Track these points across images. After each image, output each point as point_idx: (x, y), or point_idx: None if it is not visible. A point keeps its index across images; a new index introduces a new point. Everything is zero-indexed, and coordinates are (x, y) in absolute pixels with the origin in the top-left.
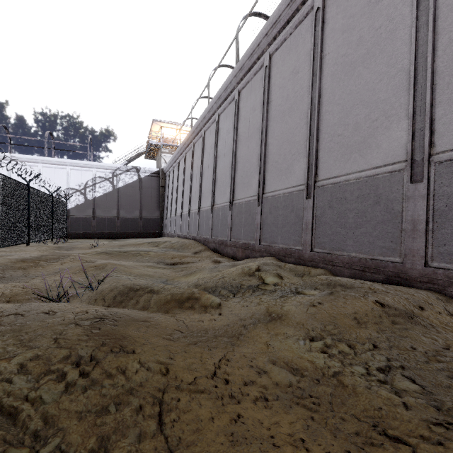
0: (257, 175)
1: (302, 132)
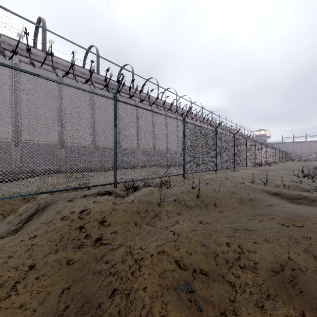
0: (8, 126)
1: (53, 120)
